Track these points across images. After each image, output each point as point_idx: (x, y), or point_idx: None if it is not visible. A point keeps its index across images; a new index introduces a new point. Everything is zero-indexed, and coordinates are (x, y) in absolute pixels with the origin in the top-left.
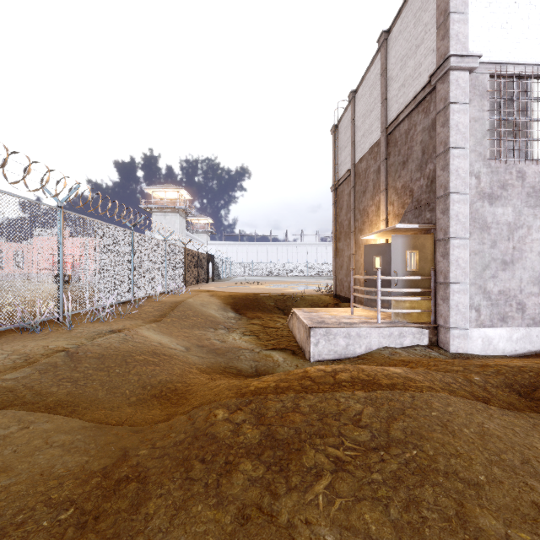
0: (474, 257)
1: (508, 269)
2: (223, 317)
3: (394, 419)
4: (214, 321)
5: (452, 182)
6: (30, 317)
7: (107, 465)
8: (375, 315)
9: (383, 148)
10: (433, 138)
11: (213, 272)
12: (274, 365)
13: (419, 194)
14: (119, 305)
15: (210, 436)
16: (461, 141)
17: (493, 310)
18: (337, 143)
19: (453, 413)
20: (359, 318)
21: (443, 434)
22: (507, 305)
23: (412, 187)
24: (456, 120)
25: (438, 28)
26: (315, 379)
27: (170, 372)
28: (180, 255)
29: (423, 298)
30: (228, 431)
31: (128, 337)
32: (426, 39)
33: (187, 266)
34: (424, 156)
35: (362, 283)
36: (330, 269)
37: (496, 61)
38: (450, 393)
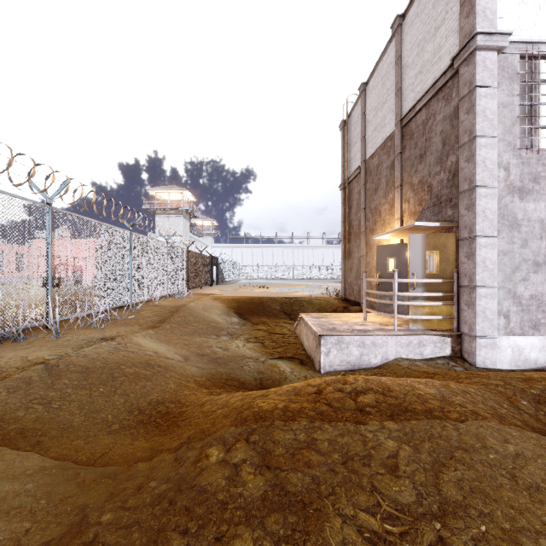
0: (503, 258)
1: (540, 271)
2: (226, 322)
3: (442, 467)
4: (217, 327)
5: (479, 175)
6: (13, 324)
7: (52, 540)
8: (390, 322)
9: (397, 142)
10: (455, 127)
11: (217, 275)
12: (281, 377)
13: (439, 189)
14: (116, 310)
15: (198, 491)
16: (489, 129)
17: (523, 316)
18: (346, 139)
19: (517, 457)
20: (372, 325)
21: (515, 495)
22: (539, 311)
23: (430, 182)
24: (483, 105)
25: (461, 5)
26: (331, 403)
27: (163, 388)
28: (182, 257)
29: (445, 303)
30: (222, 484)
31: (120, 346)
32: (447, 19)
33: (190, 268)
34: (445, 147)
35: (373, 287)
36: (337, 272)
37: (527, 39)
38: (501, 424)
